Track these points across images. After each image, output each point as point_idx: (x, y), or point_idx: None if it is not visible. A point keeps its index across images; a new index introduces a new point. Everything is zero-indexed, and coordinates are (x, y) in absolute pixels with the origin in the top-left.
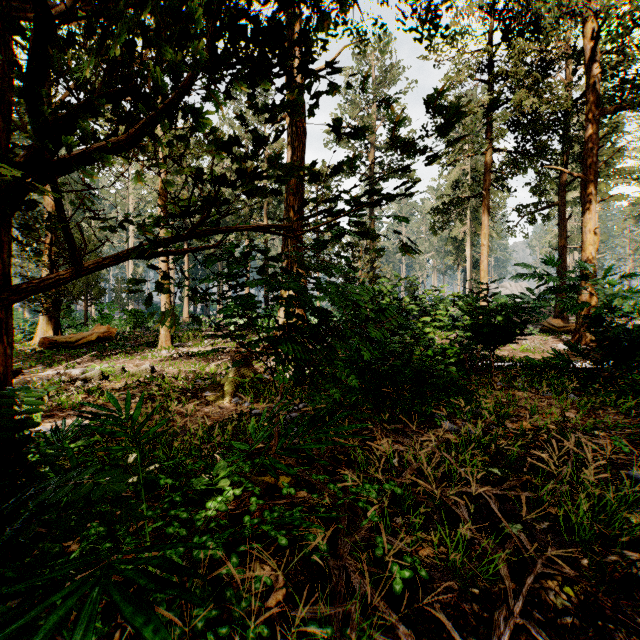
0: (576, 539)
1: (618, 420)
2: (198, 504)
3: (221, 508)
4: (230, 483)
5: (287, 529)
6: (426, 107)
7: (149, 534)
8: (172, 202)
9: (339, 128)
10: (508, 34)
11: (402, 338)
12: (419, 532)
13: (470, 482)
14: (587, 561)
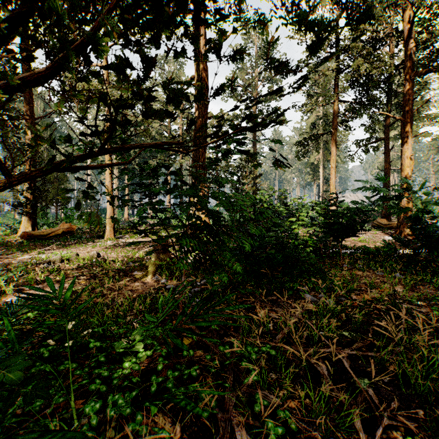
0: (412, 392)
1: (435, 294)
2: (119, 361)
3: (134, 367)
4: (145, 345)
5: (186, 383)
6: (298, 24)
7: (78, 388)
8: (78, 120)
9: (219, 50)
10: (350, 20)
11: (276, 233)
12: (289, 387)
13: (327, 343)
14: (422, 412)
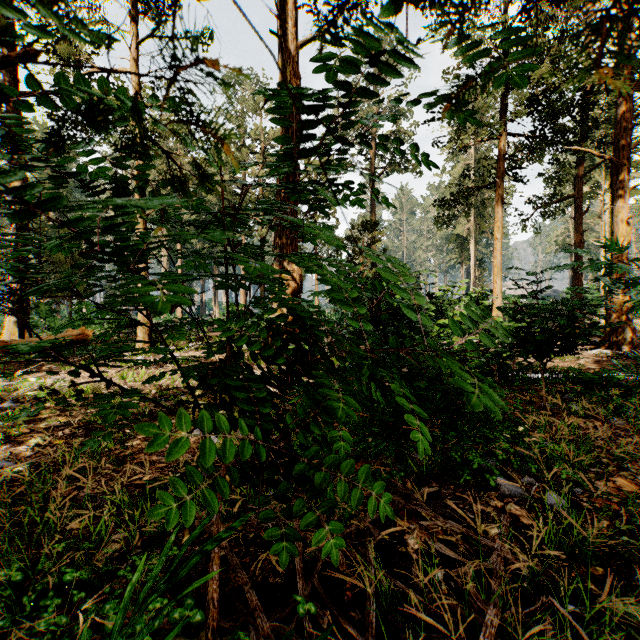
0: None
1: None
2: None
3: None
4: None
5: None
6: None
7: None
8: None
9: None
10: (527, 3)
11: None
12: None
13: None
14: None
